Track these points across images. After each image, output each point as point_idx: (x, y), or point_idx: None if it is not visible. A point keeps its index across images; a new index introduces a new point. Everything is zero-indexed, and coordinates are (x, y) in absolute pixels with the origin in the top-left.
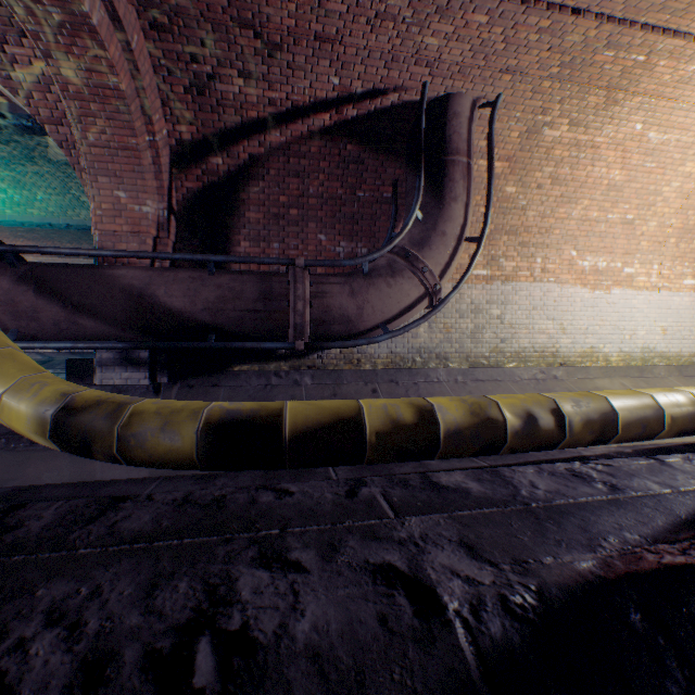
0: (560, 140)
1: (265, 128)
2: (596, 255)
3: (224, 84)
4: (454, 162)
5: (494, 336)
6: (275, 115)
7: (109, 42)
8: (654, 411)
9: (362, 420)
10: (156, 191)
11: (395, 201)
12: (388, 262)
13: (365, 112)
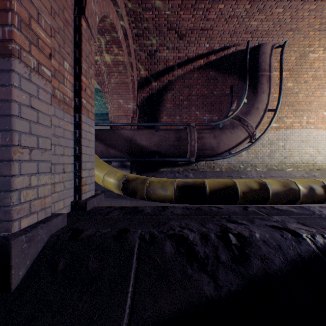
0: (318, 58)
1: (175, 69)
2: None
3: (160, 53)
4: (262, 75)
5: (280, 155)
6: (180, 63)
7: (123, 45)
8: None
9: (236, 187)
10: (132, 98)
11: (231, 94)
12: (230, 122)
13: (219, 57)
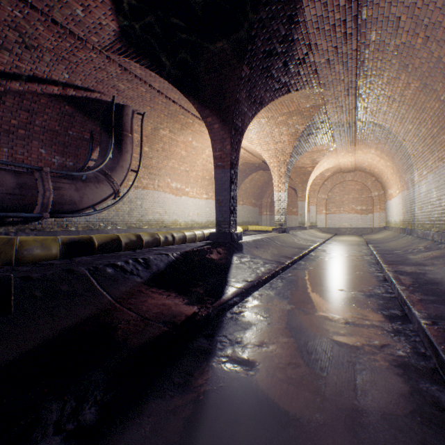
0: (166, 135)
1: (9, 78)
2: (177, 182)
3: None
4: (127, 135)
5: (139, 214)
6: (19, 74)
7: None
8: (194, 235)
9: (121, 239)
10: None
11: (93, 142)
12: (95, 175)
13: (81, 95)
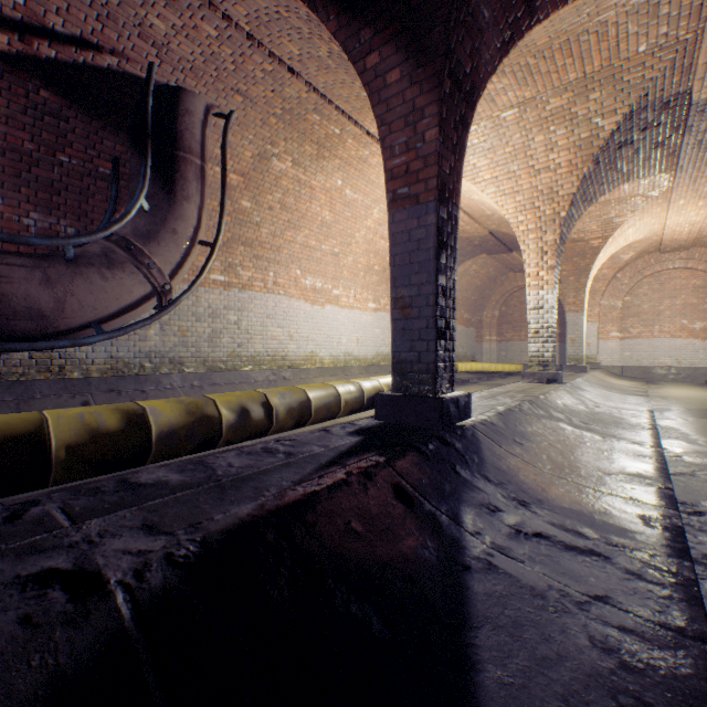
0: (287, 173)
1: None
2: (315, 277)
3: None
4: (187, 160)
5: (232, 340)
6: None
7: None
8: (335, 397)
9: (46, 435)
10: None
11: (117, 181)
12: (104, 250)
13: (70, 59)
